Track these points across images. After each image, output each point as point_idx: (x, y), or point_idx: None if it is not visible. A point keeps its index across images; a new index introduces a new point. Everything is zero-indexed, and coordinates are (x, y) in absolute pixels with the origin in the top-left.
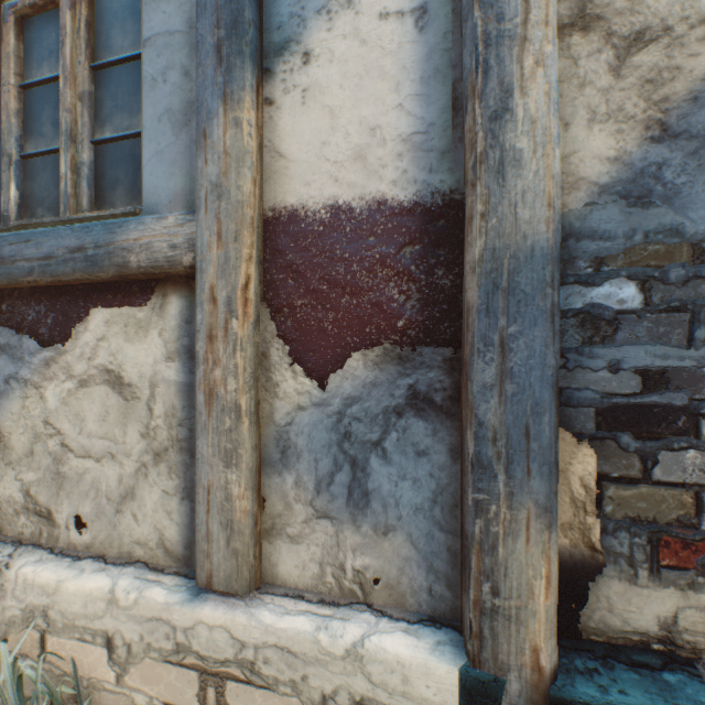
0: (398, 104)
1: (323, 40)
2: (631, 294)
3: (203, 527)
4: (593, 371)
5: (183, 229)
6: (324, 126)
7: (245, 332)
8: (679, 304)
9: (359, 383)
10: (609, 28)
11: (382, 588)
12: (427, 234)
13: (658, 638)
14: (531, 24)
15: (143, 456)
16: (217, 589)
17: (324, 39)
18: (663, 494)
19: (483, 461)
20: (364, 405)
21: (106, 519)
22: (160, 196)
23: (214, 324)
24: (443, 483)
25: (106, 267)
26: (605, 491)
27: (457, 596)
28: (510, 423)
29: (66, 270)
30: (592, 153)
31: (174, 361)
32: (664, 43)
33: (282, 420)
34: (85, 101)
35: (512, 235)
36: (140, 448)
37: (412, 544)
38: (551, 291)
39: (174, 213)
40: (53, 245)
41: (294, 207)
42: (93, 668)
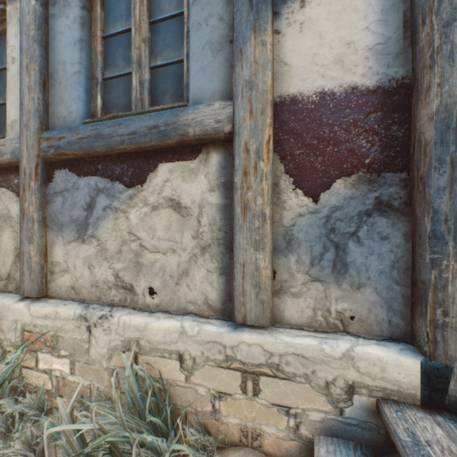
0: (365, 27)
1: None
2: None
3: (239, 287)
4: None
5: (224, 111)
6: (314, 44)
7: (267, 169)
8: None
9: (341, 198)
10: None
11: (356, 322)
12: (386, 105)
13: None
14: None
15: (194, 250)
16: (247, 326)
17: None
18: None
19: (437, 234)
20: (344, 211)
21: (169, 289)
22: (203, 94)
23: (247, 165)
24: (398, 255)
25: (172, 136)
26: None
27: (408, 324)
28: None
29: (146, 140)
30: None
31: (215, 192)
32: None
33: (287, 223)
34: (146, 43)
35: None
36: (192, 245)
37: (377, 294)
38: None
39: (217, 102)
40: (137, 126)
41: (294, 95)
42: (169, 373)
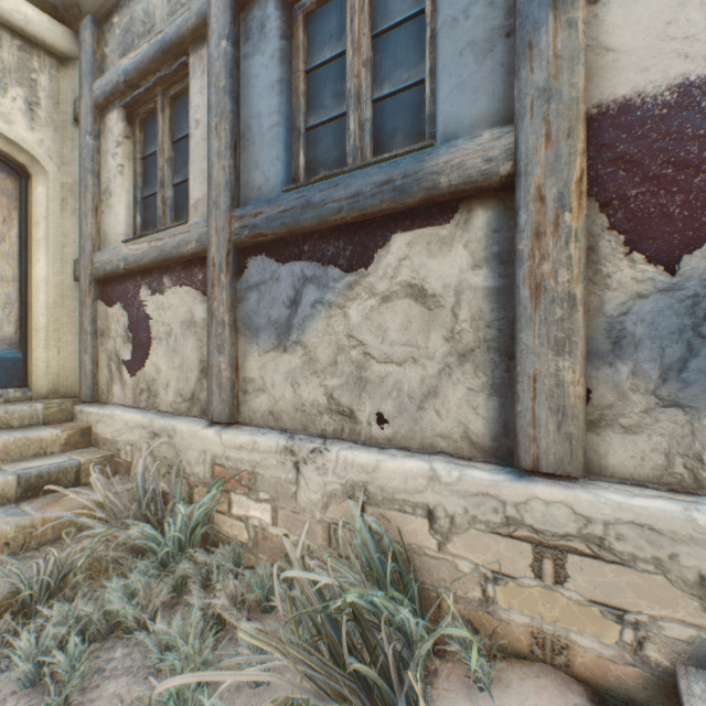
0: None
1: None
2: None
3: (527, 413)
4: None
5: (499, 142)
6: (667, 5)
7: (578, 224)
8: None
9: None
10: None
11: None
12: None
13: None
14: None
15: (446, 358)
16: (539, 475)
17: None
18: None
19: None
20: None
21: (407, 415)
22: (460, 124)
23: (540, 222)
24: None
25: (413, 193)
26: None
27: None
28: None
29: (373, 203)
30: None
31: (481, 269)
32: None
33: (614, 311)
34: (367, 67)
35: None
36: (442, 352)
37: None
38: None
39: (485, 131)
40: (360, 184)
41: (626, 98)
42: (412, 535)
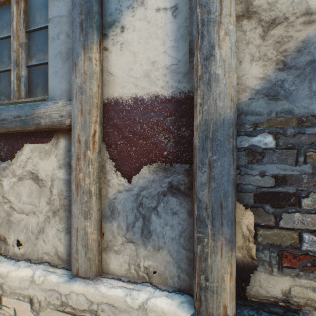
0: (164, 51)
1: (130, 21)
2: (270, 140)
3: (74, 247)
4: (252, 176)
5: (65, 108)
6: (131, 60)
7: (93, 156)
8: (291, 145)
9: (146, 180)
10: (260, 17)
11: (157, 275)
12: (178, 111)
13: (282, 299)
14: (223, 15)
15: (48, 213)
16: (81, 276)
17: (131, 20)
18: (284, 233)
19: (201, 218)
20: (148, 191)
21: (31, 242)
22: (56, 92)
23: (79, 152)
24: (184, 227)
25: (30, 125)
26: (258, 231)
27: (191, 279)
28: (213, 201)
29: (12, 126)
30: (252, 75)
31: (62, 169)
32: (285, 25)
33: (111, 197)
34: (23, 47)
35: (214, 113)
36: (46, 209)
37: (170, 255)
38: (232, 140)
39: (62, 100)
40: (6, 114)
41: (117, 98)
42: (23, 312)
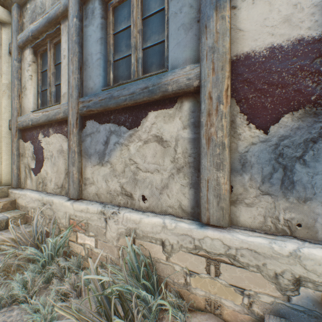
0: None
1: None
2: None
3: (204, 197)
4: None
5: (193, 71)
6: (265, 11)
7: (226, 110)
8: None
9: (288, 129)
10: None
11: (302, 229)
12: None
13: None
14: None
15: (172, 170)
16: (210, 225)
17: None
18: None
19: None
20: (291, 139)
21: (155, 197)
22: (178, 61)
23: (210, 108)
24: None
25: (157, 93)
26: None
27: None
28: None
29: (140, 97)
30: None
31: (186, 129)
32: None
33: (242, 150)
34: (140, 33)
35: None
36: (170, 167)
37: None
38: None
39: (188, 65)
40: (134, 88)
41: (247, 52)
42: (155, 253)
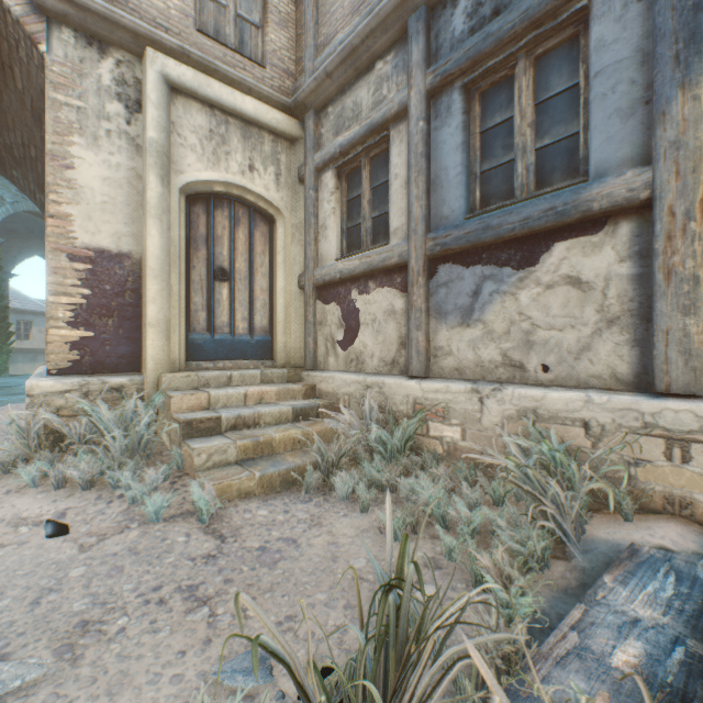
0: None
1: None
2: None
3: (660, 356)
4: None
5: (638, 178)
6: None
7: (700, 229)
8: None
9: None
10: None
11: None
12: None
13: None
14: None
15: (597, 324)
16: (670, 396)
17: None
18: None
19: None
20: None
21: (565, 364)
22: (608, 165)
23: (671, 229)
24: None
25: (571, 215)
26: None
27: None
28: None
29: (539, 223)
30: None
31: (624, 263)
32: None
33: None
34: (531, 127)
35: None
36: (594, 320)
37: None
38: None
39: (628, 170)
40: (529, 211)
41: None
42: (571, 440)
